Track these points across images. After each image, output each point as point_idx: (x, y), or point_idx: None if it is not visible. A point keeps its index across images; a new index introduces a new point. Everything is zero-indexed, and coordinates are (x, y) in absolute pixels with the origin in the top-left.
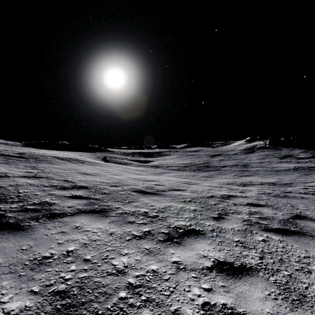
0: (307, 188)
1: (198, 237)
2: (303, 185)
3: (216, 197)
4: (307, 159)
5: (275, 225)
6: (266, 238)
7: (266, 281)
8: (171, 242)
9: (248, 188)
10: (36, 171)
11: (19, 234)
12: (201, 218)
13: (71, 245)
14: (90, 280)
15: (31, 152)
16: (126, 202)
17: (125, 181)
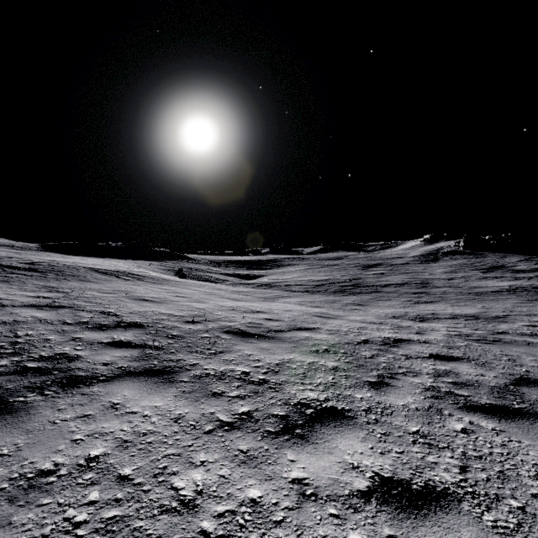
0: (536, 326)
1: (342, 426)
2: (528, 319)
3: (373, 343)
4: (531, 273)
5: (484, 398)
6: (468, 427)
7: (476, 524)
8: (290, 436)
9: (429, 325)
10: (54, 295)
11: (2, 421)
12: (347, 384)
13: (97, 445)
14: (124, 526)
15: (53, 260)
16: (210, 353)
17: (211, 314)
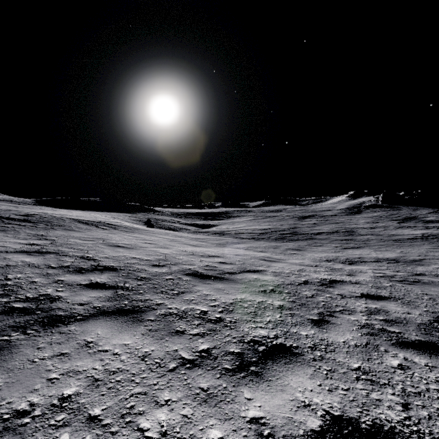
0: None
1: (291, 362)
2: None
3: (312, 284)
4: None
5: (413, 335)
6: (404, 363)
7: None
8: (246, 373)
9: (357, 267)
10: (43, 242)
11: None
12: (293, 322)
13: (71, 384)
14: None
15: (44, 213)
16: (173, 294)
17: (174, 258)
